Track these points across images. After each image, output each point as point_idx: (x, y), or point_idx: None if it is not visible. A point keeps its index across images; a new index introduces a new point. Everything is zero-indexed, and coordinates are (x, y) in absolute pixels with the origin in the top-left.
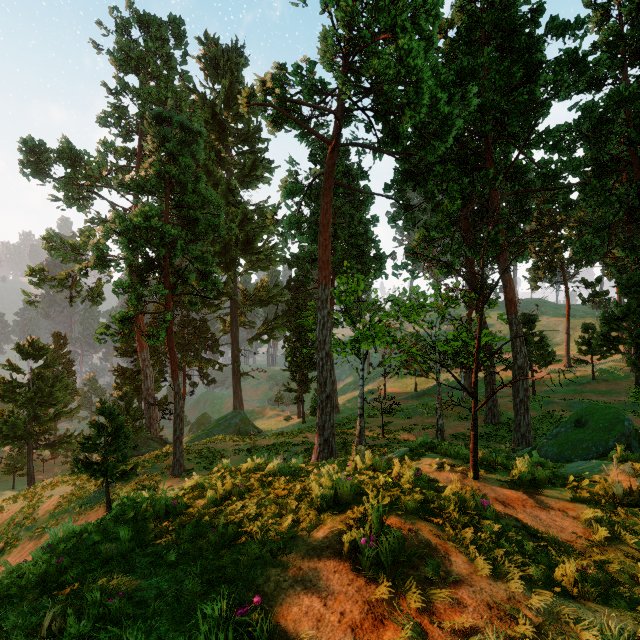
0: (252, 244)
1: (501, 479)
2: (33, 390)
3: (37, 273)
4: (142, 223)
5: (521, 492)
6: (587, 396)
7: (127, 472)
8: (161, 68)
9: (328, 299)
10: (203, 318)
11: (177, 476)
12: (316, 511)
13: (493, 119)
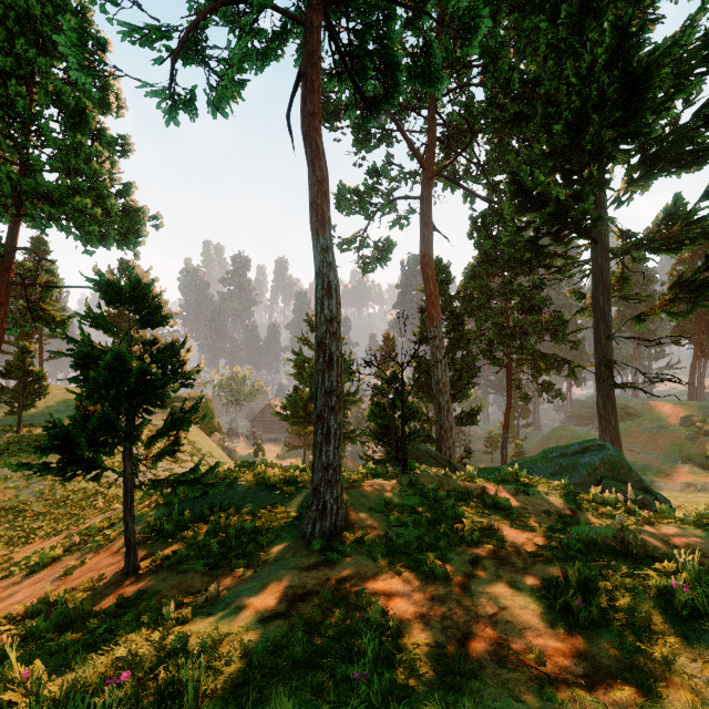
0: (641, 93)
1: None
2: (313, 365)
3: None
4: None
5: None
6: None
7: (183, 475)
8: None
9: None
10: (536, 280)
11: (309, 542)
12: None
13: None
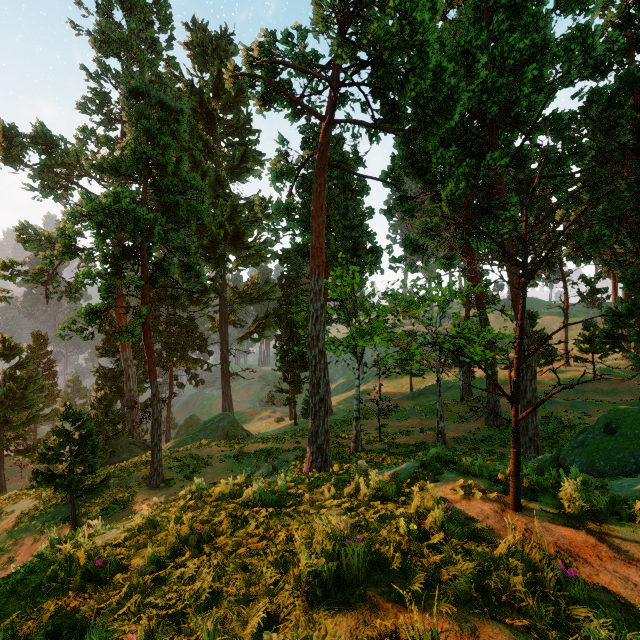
0: (242, 239)
1: (548, 509)
2: (3, 392)
3: (9, 267)
4: (112, 205)
5: (584, 532)
6: (590, 396)
7: (97, 484)
8: (145, 52)
9: (322, 290)
10: (190, 316)
11: (155, 487)
12: (306, 598)
13: (497, 102)
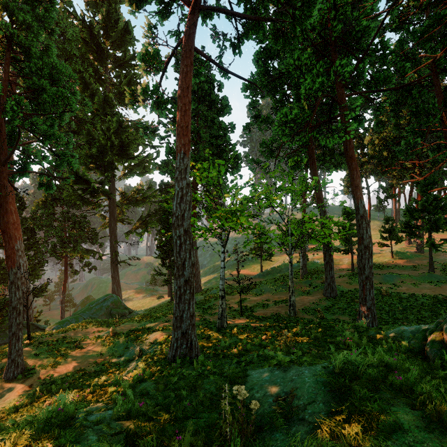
0: (127, 150)
1: None
2: None
3: None
4: None
5: None
6: (393, 271)
7: None
8: None
9: (187, 169)
10: (82, 214)
11: (11, 379)
12: None
13: None
